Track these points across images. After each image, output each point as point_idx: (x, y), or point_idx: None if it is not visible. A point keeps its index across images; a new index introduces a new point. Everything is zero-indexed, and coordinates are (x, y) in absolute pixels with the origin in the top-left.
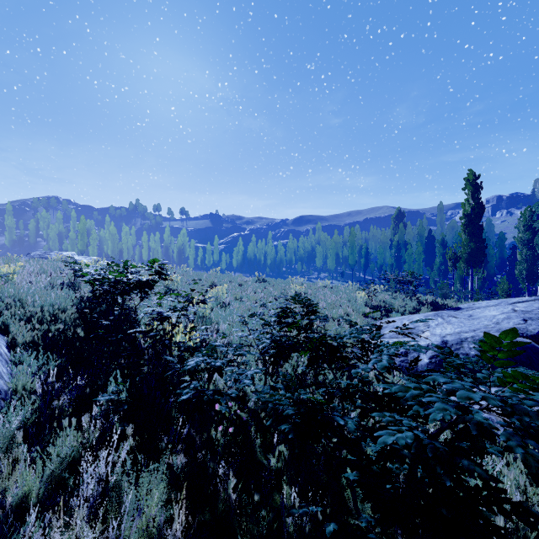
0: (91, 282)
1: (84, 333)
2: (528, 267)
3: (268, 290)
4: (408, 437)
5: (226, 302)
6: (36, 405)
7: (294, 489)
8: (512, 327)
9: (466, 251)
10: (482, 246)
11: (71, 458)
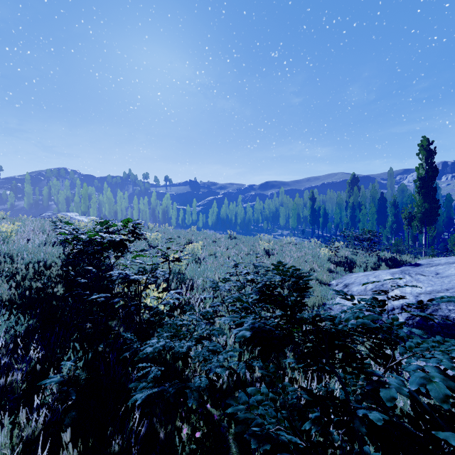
0: (68, 241)
1: (65, 289)
2: None
3: (239, 246)
4: None
5: (201, 258)
6: None
7: None
8: None
9: (421, 211)
10: (436, 206)
11: None
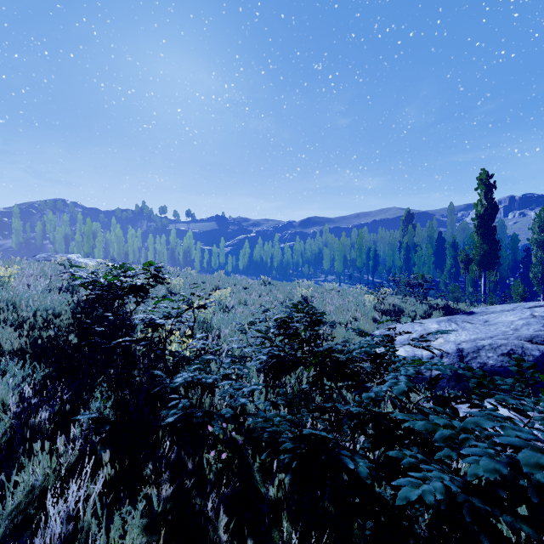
0: (83, 286)
1: (78, 340)
2: (543, 269)
3: (273, 293)
4: (438, 491)
5: (230, 306)
6: (8, 425)
7: (295, 528)
8: (533, 334)
9: (479, 253)
10: (496, 248)
11: (40, 489)
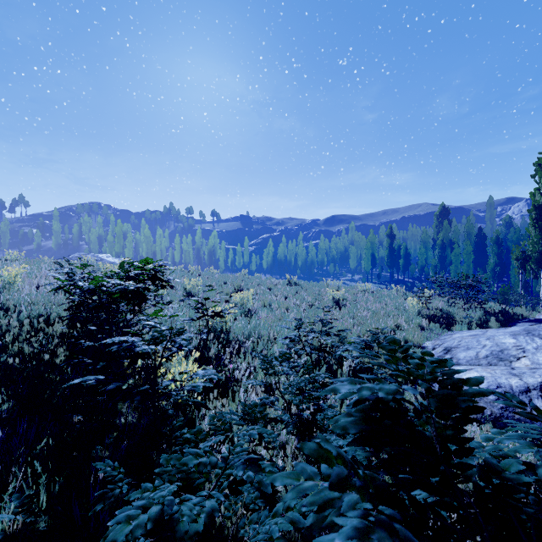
0: (67, 290)
1: (70, 354)
2: None
3: (300, 295)
4: None
5: (253, 310)
6: None
7: None
8: None
9: (537, 249)
10: None
11: None
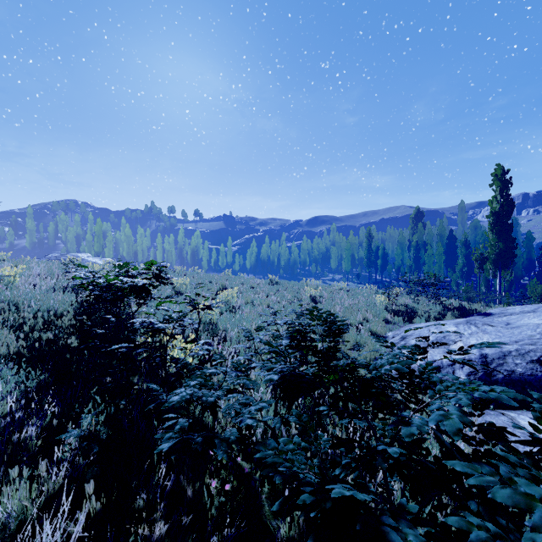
0: (83, 286)
1: (80, 342)
2: None
3: (281, 293)
4: None
5: (237, 306)
6: None
7: None
8: None
9: (494, 251)
10: (512, 246)
11: (12, 527)
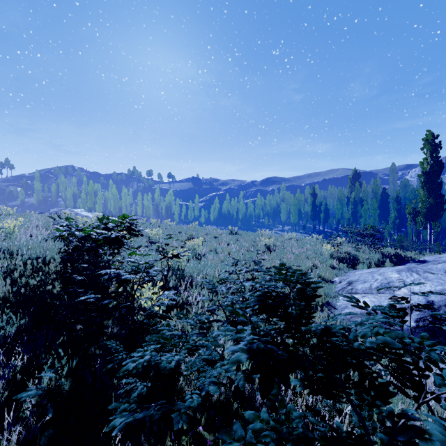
0: (63, 238)
1: (63, 286)
2: None
3: (240, 242)
4: None
5: (202, 254)
6: None
7: None
8: None
9: (425, 206)
10: (441, 201)
11: None
